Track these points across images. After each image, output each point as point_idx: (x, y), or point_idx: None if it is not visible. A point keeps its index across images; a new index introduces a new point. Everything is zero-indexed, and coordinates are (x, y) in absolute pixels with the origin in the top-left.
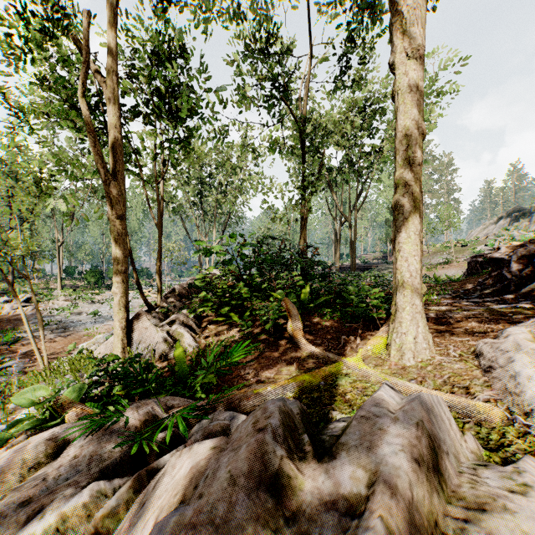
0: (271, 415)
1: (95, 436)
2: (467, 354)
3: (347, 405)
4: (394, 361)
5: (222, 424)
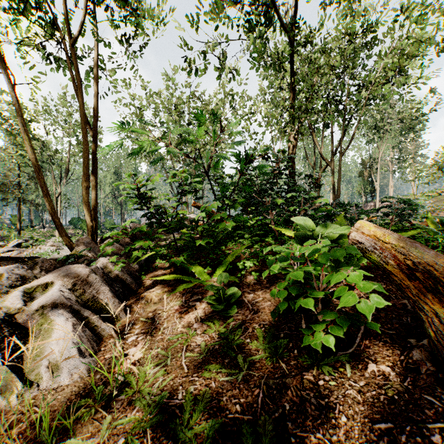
0: None
1: None
2: None
3: None
4: None
5: None
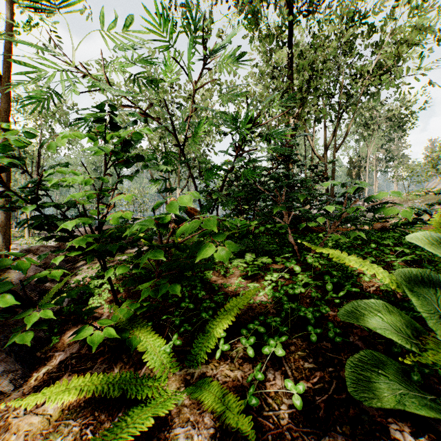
0: None
1: None
2: None
3: None
4: None
5: None
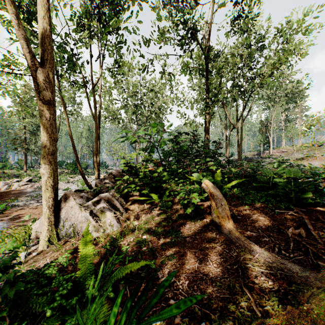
0: None
1: None
2: None
3: None
4: None
5: None
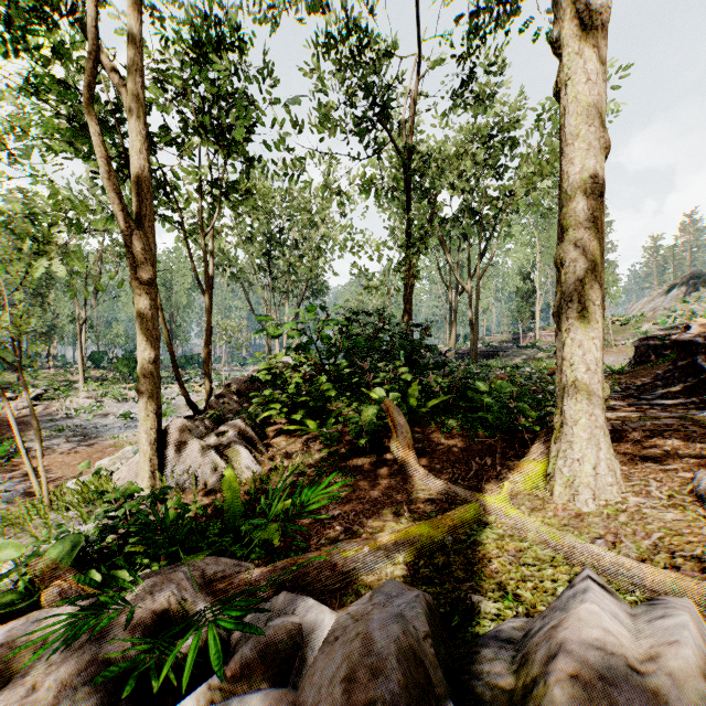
0: (381, 666)
1: (77, 643)
2: (680, 494)
3: (495, 583)
4: (561, 503)
5: (290, 625)
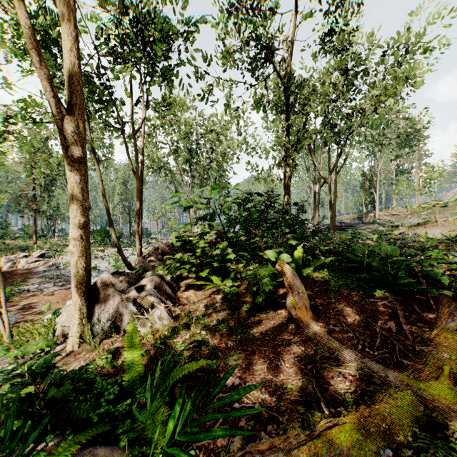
0: None
1: None
2: None
3: None
4: None
5: None
